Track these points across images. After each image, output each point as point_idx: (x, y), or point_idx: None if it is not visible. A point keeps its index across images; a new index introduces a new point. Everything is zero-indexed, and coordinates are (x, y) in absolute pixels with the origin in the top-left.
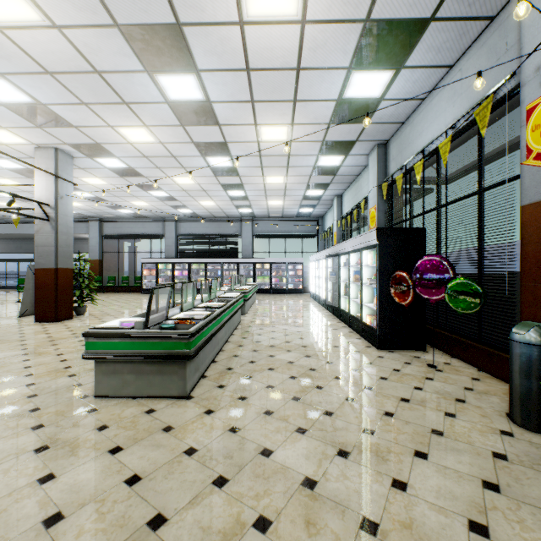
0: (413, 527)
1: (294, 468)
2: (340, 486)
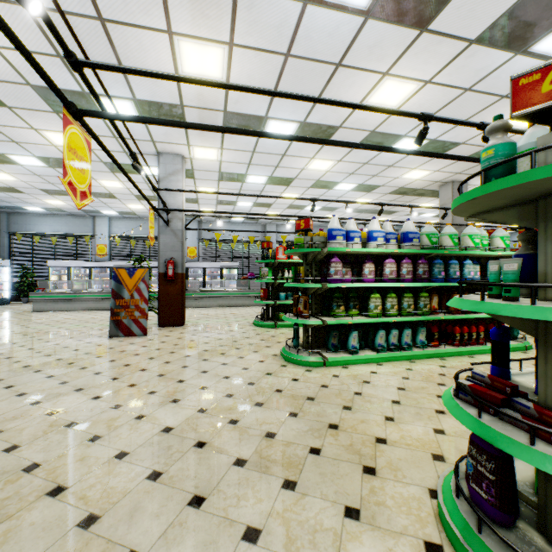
0: None
1: None
2: None
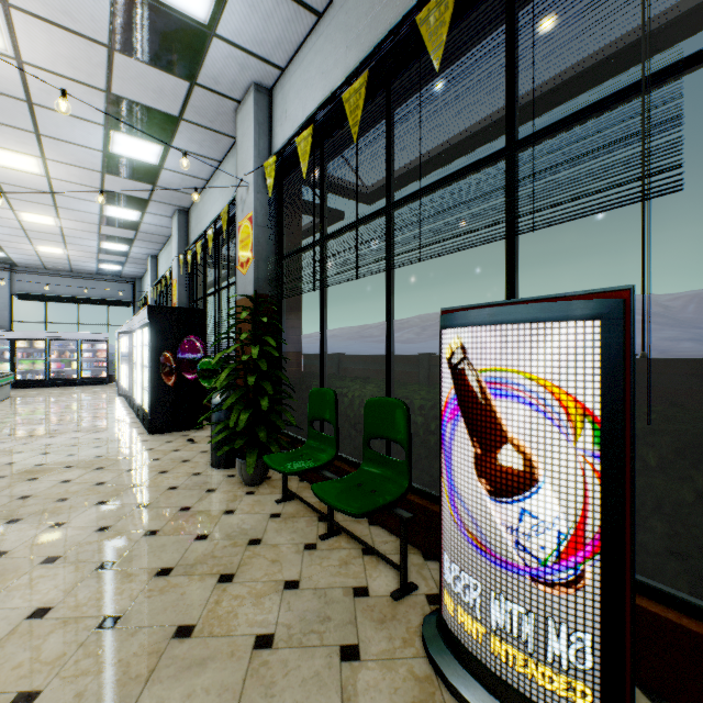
0: (46, 543)
1: None
2: None
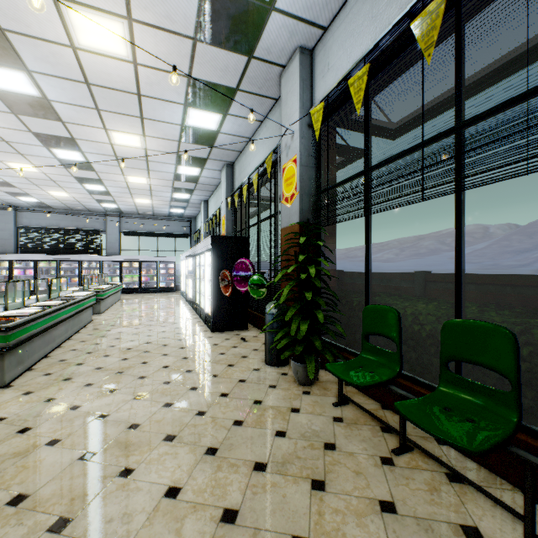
0: (163, 420)
1: (95, 411)
2: (125, 413)
